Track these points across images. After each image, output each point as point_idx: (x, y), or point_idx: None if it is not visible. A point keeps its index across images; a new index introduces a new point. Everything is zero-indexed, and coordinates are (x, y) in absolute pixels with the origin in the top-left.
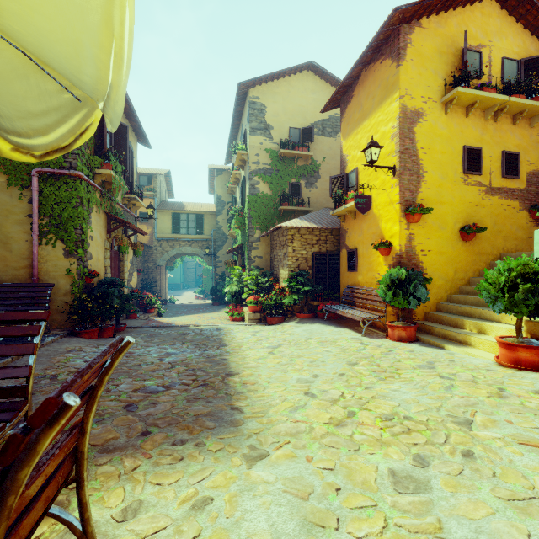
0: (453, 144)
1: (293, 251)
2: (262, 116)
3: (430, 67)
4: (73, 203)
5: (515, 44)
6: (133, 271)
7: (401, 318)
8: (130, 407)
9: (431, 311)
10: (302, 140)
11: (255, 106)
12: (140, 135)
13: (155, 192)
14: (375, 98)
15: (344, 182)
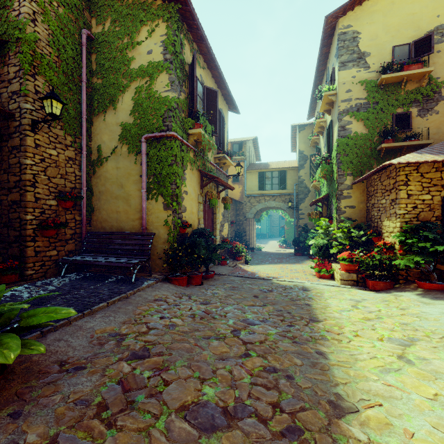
0: None
1: (408, 196)
2: (354, 45)
3: None
4: (169, 161)
5: None
6: (224, 223)
7: None
8: None
9: None
10: (414, 56)
11: (345, 36)
12: (230, 102)
13: (244, 156)
14: None
15: None
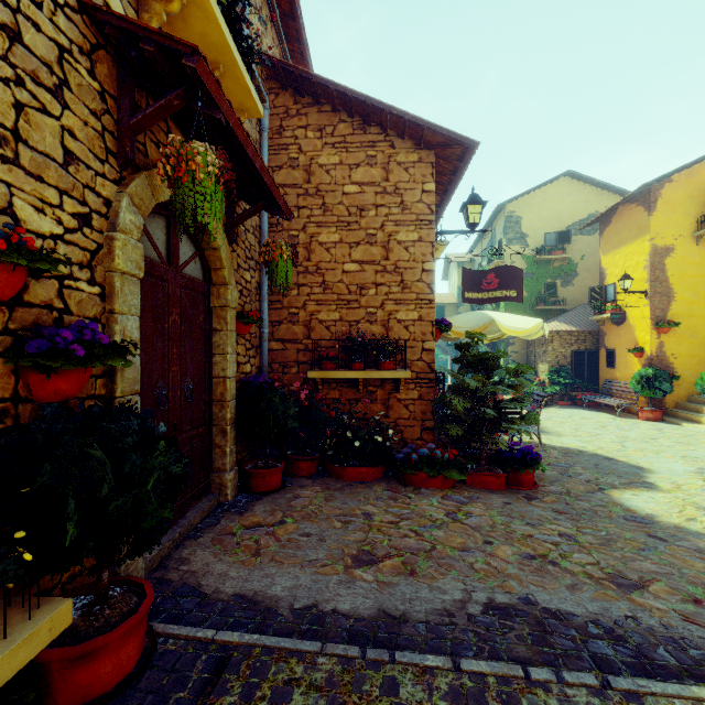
0: None
1: (553, 349)
2: (518, 227)
3: (681, 211)
4: None
5: None
6: None
7: (650, 405)
8: None
9: (682, 401)
10: (558, 243)
11: (511, 219)
12: None
13: None
14: (630, 232)
15: (603, 292)
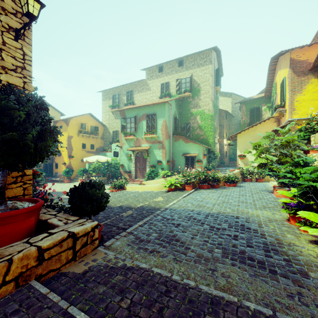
0: (80, 143)
1: None
2: None
3: (75, 127)
4: None
5: (93, 123)
6: None
7: (67, 179)
8: None
9: (75, 177)
10: None
11: None
12: None
13: None
14: (62, 129)
15: None
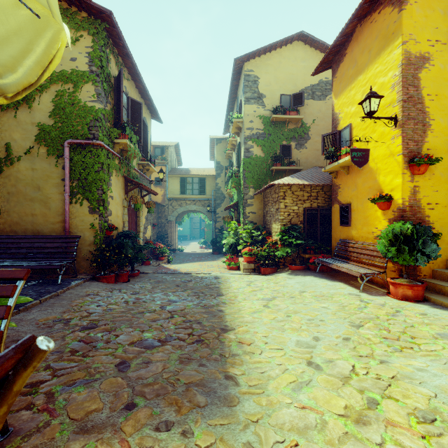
0: None
1: (285, 207)
2: (255, 87)
3: (438, 8)
4: (96, 168)
5: None
6: (147, 225)
7: (405, 275)
8: (123, 365)
9: (439, 268)
10: (293, 105)
11: (249, 78)
12: (153, 112)
13: (167, 160)
14: (371, 51)
15: (337, 139)
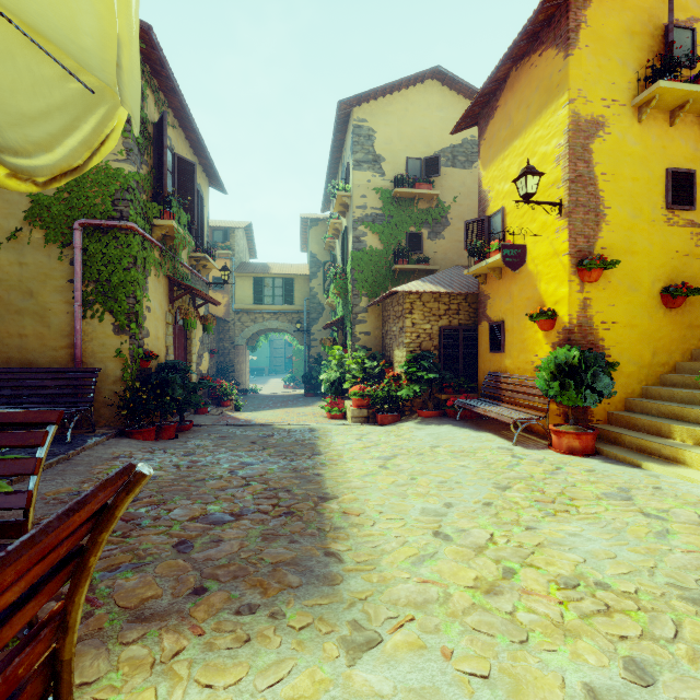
0: (650, 166)
1: (412, 325)
2: (370, 144)
3: (615, 56)
4: (125, 264)
5: None
6: (203, 352)
7: (571, 421)
8: (183, 545)
9: (617, 410)
10: (425, 174)
11: (361, 131)
12: (212, 176)
13: (232, 251)
14: (530, 107)
15: (485, 228)
